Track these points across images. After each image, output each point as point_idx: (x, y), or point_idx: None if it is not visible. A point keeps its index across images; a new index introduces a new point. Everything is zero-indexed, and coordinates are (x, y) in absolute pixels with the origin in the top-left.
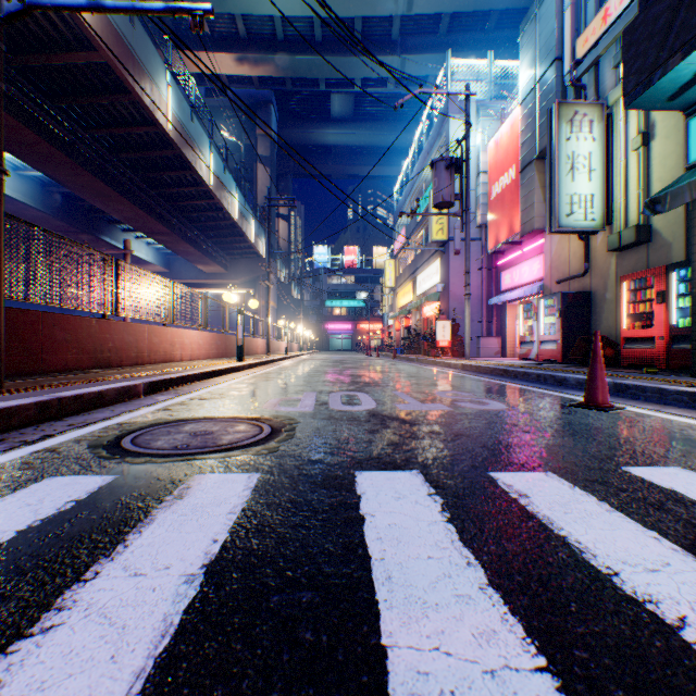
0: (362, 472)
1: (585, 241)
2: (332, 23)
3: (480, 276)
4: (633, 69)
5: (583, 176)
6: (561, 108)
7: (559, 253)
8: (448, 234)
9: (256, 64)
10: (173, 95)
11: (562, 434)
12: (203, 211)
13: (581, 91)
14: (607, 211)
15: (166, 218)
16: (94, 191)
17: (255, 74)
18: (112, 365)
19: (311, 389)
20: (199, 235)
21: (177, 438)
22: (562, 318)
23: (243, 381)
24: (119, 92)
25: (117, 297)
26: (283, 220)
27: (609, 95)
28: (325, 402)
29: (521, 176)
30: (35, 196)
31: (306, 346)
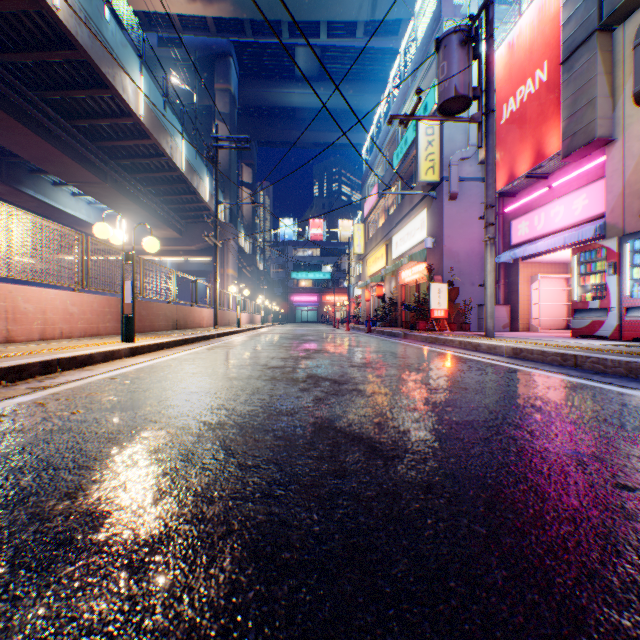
0: None
1: None
2: None
3: (482, 227)
4: None
5: None
6: None
7: None
8: (441, 173)
9: (209, 0)
10: None
11: None
12: (141, 157)
13: None
14: None
15: (93, 162)
16: None
17: (209, 14)
18: None
19: None
20: (142, 190)
21: None
22: None
23: None
24: None
25: None
26: (247, 188)
27: None
28: None
29: (565, 67)
30: None
31: (271, 318)
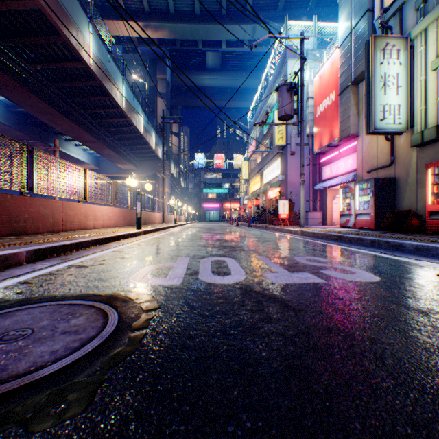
0: None
1: (391, 141)
2: (206, 2)
3: (308, 170)
4: None
5: (392, 91)
6: (376, 40)
7: (369, 151)
8: (286, 141)
9: (156, 30)
10: (94, 41)
11: None
12: (119, 126)
13: (387, 32)
14: (409, 118)
15: (94, 130)
16: (40, 110)
17: (155, 37)
18: (28, 233)
19: (186, 254)
20: (117, 143)
21: None
22: (375, 197)
23: (133, 245)
24: (52, 35)
25: (33, 178)
26: (175, 136)
27: (412, 30)
28: (195, 271)
29: (340, 98)
30: (1, 114)
31: (190, 218)
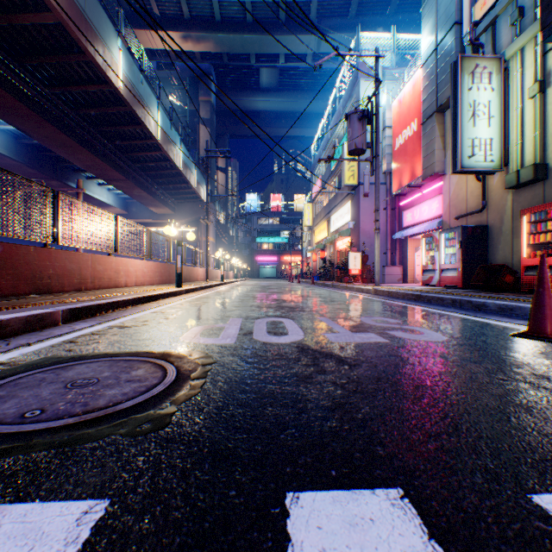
0: (299, 496)
1: (483, 181)
2: (260, 7)
3: (385, 215)
4: None
5: (483, 122)
6: (464, 61)
7: (457, 193)
8: (358, 179)
9: (198, 41)
10: (124, 58)
11: None
12: (153, 161)
13: (478, 50)
14: (503, 154)
15: (122, 166)
16: (57, 142)
17: (197, 50)
18: (53, 291)
19: (237, 315)
20: (150, 182)
21: (40, 395)
22: (463, 248)
23: (175, 305)
24: (74, 53)
25: (58, 227)
26: (221, 172)
27: (506, 49)
28: (249, 331)
29: (423, 128)
30: (9, 147)
31: (240, 274)
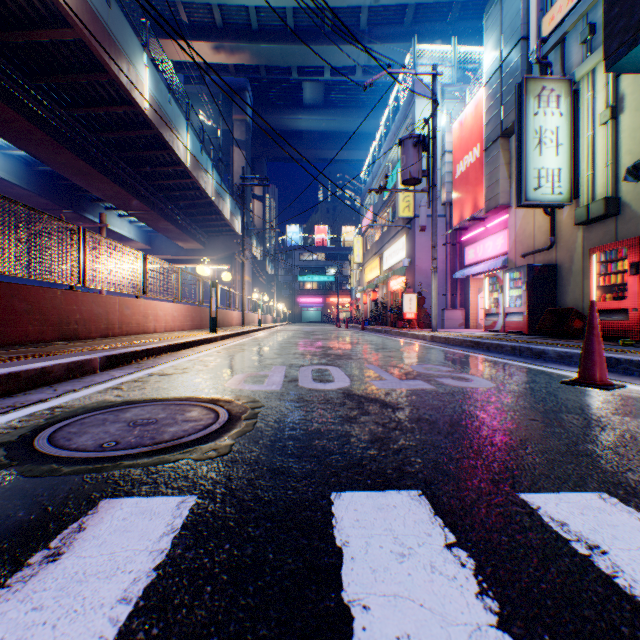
0: (341, 494)
1: (551, 216)
2: (303, 13)
3: (444, 251)
4: (616, 28)
5: (550, 151)
6: (529, 83)
7: (524, 228)
8: (414, 211)
9: (232, 52)
10: (150, 76)
11: (579, 423)
12: (182, 190)
13: (546, 69)
14: (573, 185)
15: (146, 196)
16: (74, 170)
17: (231, 62)
18: (79, 337)
19: (281, 363)
20: (178, 213)
21: (109, 431)
22: (529, 290)
23: (212, 353)
24: (96, 71)
25: (85, 268)
26: (258, 200)
27: (576, 70)
28: (295, 379)
29: (486, 154)
30: (19, 174)
31: (279, 318)
